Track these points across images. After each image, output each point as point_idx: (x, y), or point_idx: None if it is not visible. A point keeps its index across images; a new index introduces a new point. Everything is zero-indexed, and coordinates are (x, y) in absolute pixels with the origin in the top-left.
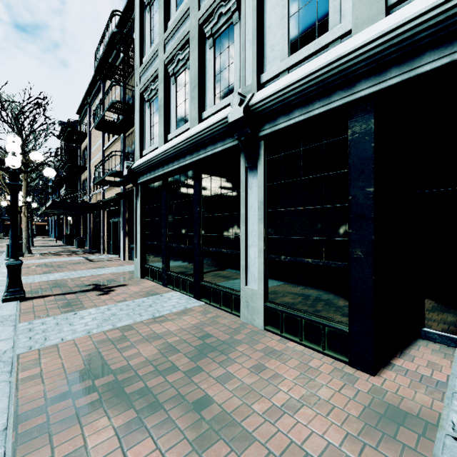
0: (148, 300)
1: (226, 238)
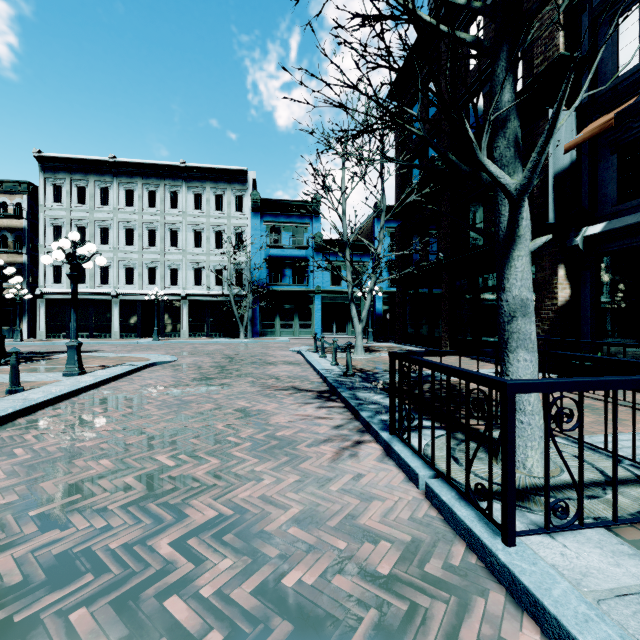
0: None
1: (106, 320)
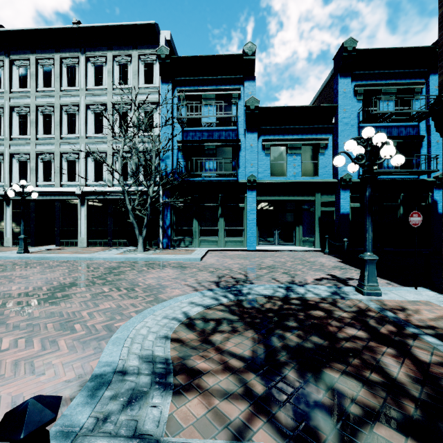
0: None
1: None
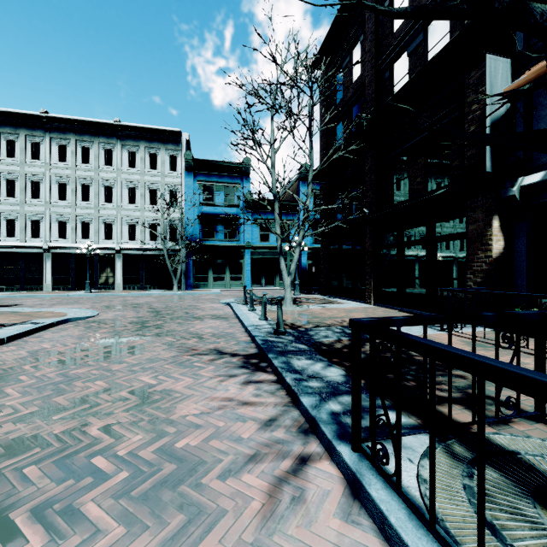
0: (4, 293)
1: (37, 273)
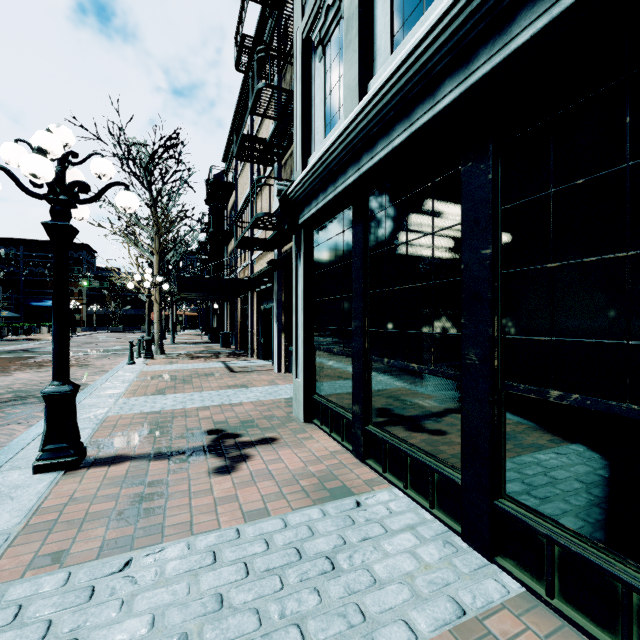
0: (325, 522)
1: None
